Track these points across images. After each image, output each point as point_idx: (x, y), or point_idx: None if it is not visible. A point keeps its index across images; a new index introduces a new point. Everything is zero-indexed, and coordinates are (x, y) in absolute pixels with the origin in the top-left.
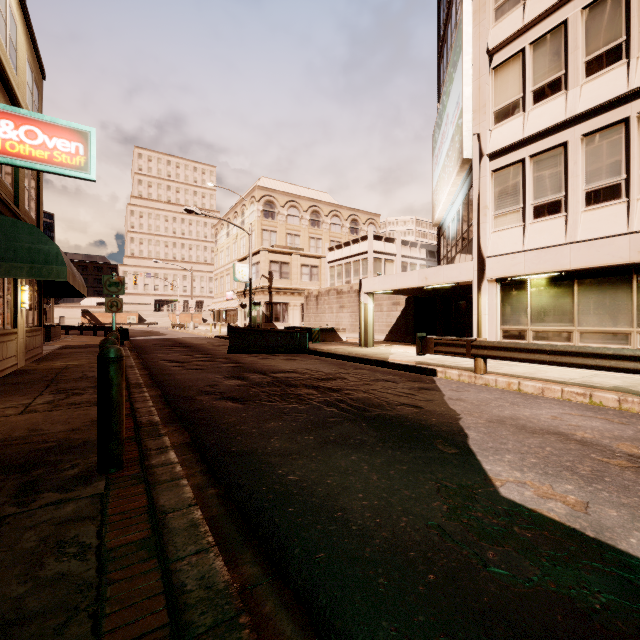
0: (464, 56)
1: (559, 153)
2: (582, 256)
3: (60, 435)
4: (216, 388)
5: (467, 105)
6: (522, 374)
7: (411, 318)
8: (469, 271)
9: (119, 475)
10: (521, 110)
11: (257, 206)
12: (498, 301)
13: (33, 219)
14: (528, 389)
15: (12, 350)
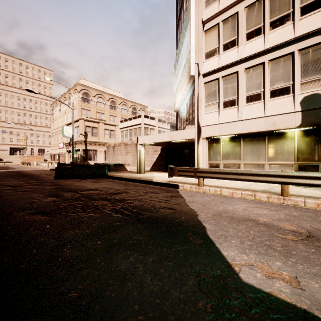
0: (191, 22)
1: (235, 76)
2: (245, 127)
3: None
4: (34, 204)
5: (192, 48)
6: (220, 185)
7: (163, 158)
8: (193, 133)
9: None
10: (217, 53)
11: (78, 95)
12: (207, 149)
13: None
14: (225, 193)
15: None
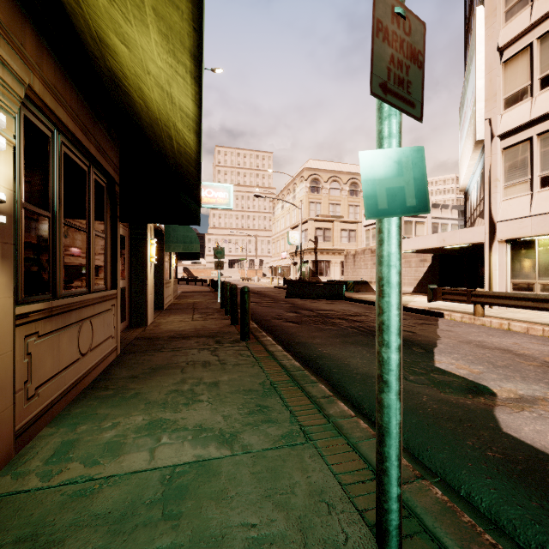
0: (476, 55)
1: None
2: None
3: (216, 329)
4: (282, 317)
5: (479, 95)
6: (518, 318)
7: (436, 273)
8: (481, 234)
9: (250, 342)
10: (529, 96)
11: (305, 184)
12: (508, 258)
13: None
14: (516, 328)
15: (170, 291)
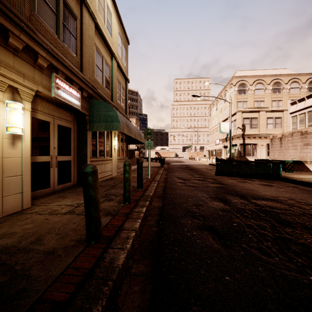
0: None
1: None
2: None
3: (33, 259)
4: (200, 210)
5: None
6: None
7: None
8: None
9: None
10: None
11: (234, 88)
12: None
13: (123, 108)
14: None
15: (108, 168)
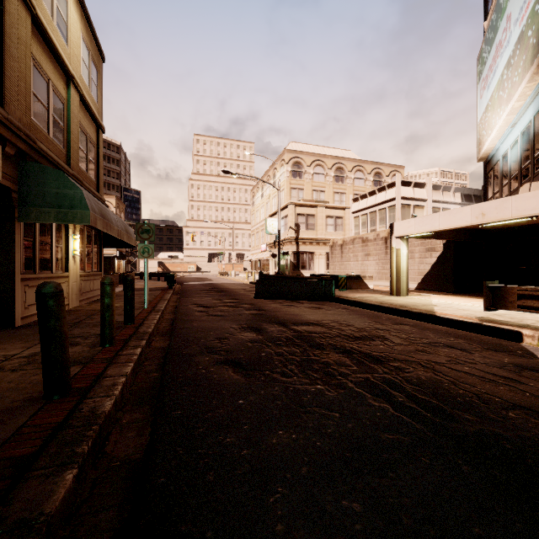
0: None
1: None
2: None
3: None
4: (224, 343)
5: None
6: None
7: (450, 265)
8: None
9: None
10: None
11: (286, 167)
12: None
13: (92, 180)
14: None
15: None
